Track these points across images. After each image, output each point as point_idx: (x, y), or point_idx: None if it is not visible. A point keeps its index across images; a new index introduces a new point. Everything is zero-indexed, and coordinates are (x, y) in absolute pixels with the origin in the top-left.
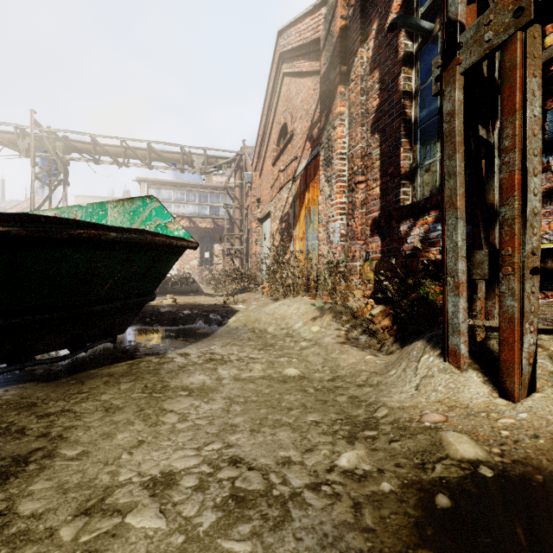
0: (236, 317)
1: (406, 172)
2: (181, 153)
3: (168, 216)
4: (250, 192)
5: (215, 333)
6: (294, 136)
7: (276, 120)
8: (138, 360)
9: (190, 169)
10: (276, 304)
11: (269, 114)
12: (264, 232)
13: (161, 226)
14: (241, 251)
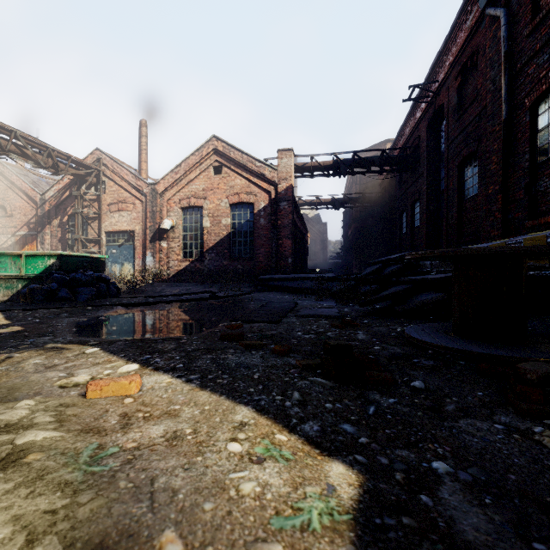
0: None
1: None
2: None
3: None
4: None
5: None
6: (13, 217)
7: None
8: None
9: None
10: None
11: None
12: None
13: None
14: None
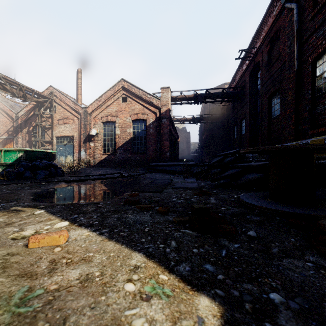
0: None
1: None
2: None
3: None
4: None
5: None
6: None
7: None
8: None
9: None
10: None
11: None
12: None
13: None
14: None
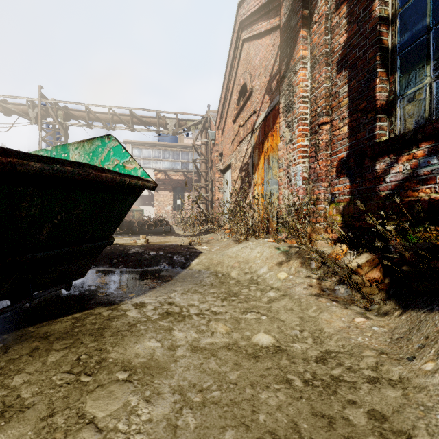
0: (199, 259)
1: (382, 105)
2: (157, 117)
3: (126, 155)
4: (213, 148)
5: (178, 276)
6: (253, 93)
7: (237, 83)
8: (87, 313)
9: (164, 131)
10: (238, 247)
11: (230, 79)
12: (226, 181)
13: (118, 166)
14: (206, 198)
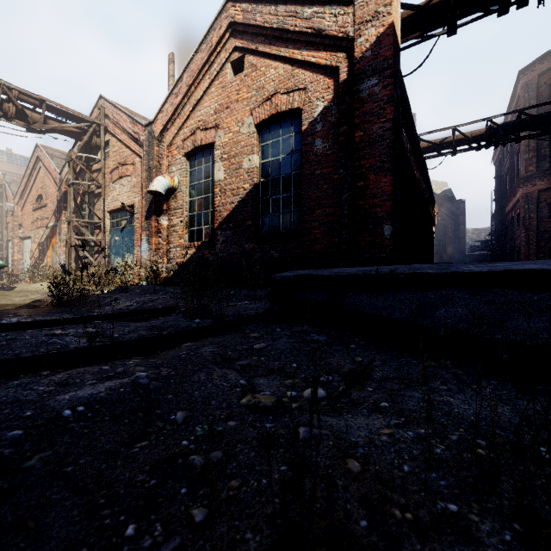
0: (18, 288)
1: None
2: None
3: None
4: (12, 216)
5: (10, 292)
6: (47, 206)
7: (36, 186)
8: None
9: None
10: (35, 284)
11: (30, 178)
12: (26, 246)
13: None
14: (1, 255)
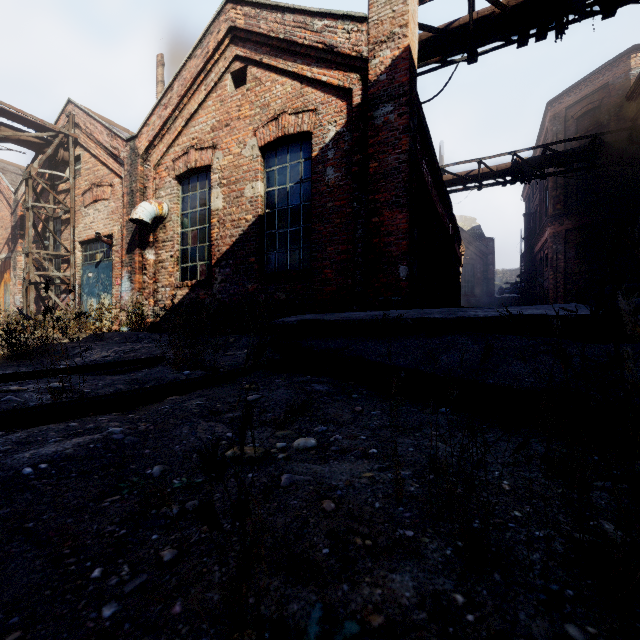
0: None
1: None
2: None
3: None
4: None
5: None
6: None
7: None
8: None
9: None
10: None
11: None
12: None
13: None
14: None
